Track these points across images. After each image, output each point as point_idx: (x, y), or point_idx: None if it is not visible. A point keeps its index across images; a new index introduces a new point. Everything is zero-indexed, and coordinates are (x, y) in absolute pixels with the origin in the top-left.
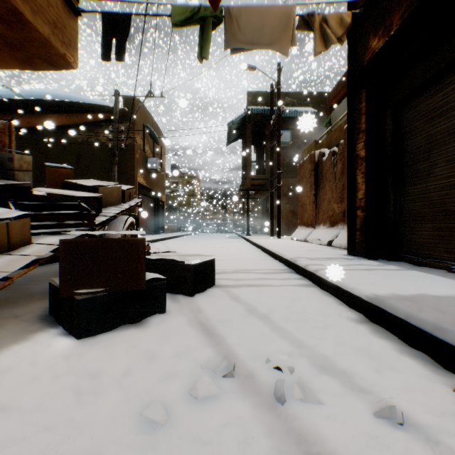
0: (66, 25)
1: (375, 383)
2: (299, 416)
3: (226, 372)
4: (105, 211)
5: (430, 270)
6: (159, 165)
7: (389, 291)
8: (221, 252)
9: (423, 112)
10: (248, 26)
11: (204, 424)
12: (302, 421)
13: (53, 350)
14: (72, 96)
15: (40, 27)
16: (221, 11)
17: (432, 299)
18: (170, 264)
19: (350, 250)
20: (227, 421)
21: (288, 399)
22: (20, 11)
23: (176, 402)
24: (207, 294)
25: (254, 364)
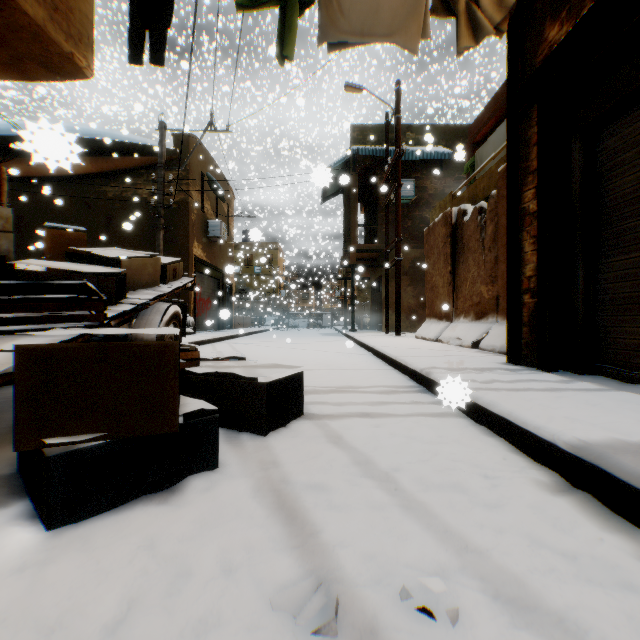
0: (74, 8)
1: None
2: None
3: (320, 621)
4: (132, 296)
5: None
6: (225, 231)
7: (606, 435)
8: (313, 358)
9: (636, 137)
10: (355, 7)
11: None
12: None
13: None
14: (100, 131)
15: (29, 7)
16: None
17: None
18: (229, 381)
19: (512, 356)
20: None
21: None
22: None
23: None
24: (289, 431)
25: (376, 597)
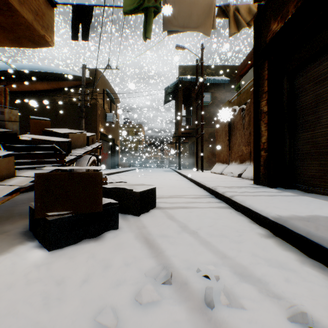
0: (45, 13)
1: (286, 290)
2: (226, 321)
3: (165, 280)
4: (74, 152)
5: (318, 196)
6: (115, 118)
7: (289, 213)
8: (160, 182)
9: (311, 77)
10: (180, 14)
11: (147, 327)
12: (229, 326)
13: (29, 260)
14: (52, 68)
15: (25, 14)
16: (160, 3)
17: (324, 219)
18: (122, 191)
19: (256, 181)
20: (166, 325)
21: (216, 304)
22: (10, 2)
23: (124, 307)
24: (149, 214)
25: (187, 272)
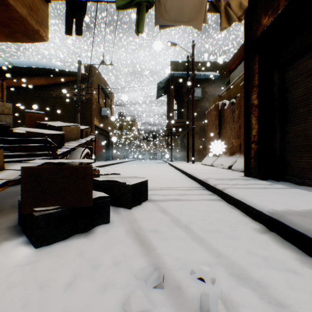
0: (39, 9)
1: (288, 295)
2: None
3: (156, 283)
4: (67, 144)
5: (310, 189)
6: (109, 112)
7: (285, 207)
8: (152, 174)
9: (303, 70)
10: (172, 9)
11: None
12: None
13: (13, 258)
14: (49, 64)
15: (19, 9)
16: None
17: None
18: (113, 184)
19: (246, 173)
20: None
21: None
22: None
23: None
24: (141, 207)
25: (180, 274)
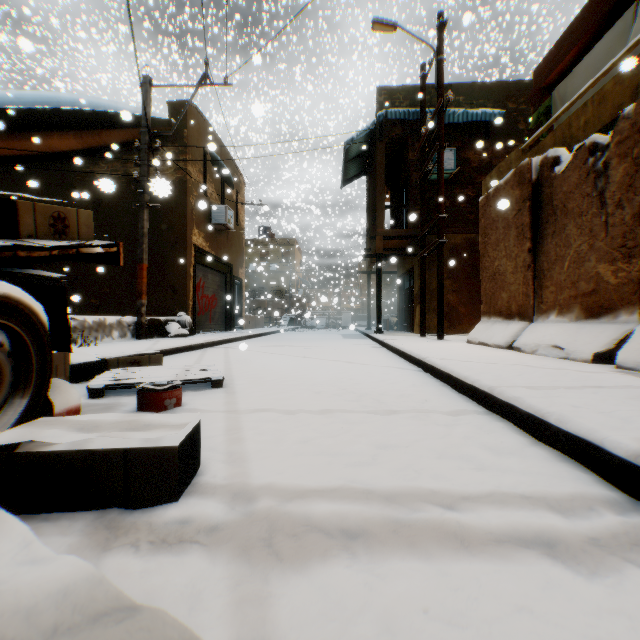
0: None
1: None
2: None
3: None
4: None
5: None
6: (231, 217)
7: None
8: (333, 377)
9: None
10: None
11: None
12: None
13: None
14: (84, 100)
15: None
16: None
17: None
18: None
19: None
20: None
21: None
22: None
23: None
24: None
25: None
